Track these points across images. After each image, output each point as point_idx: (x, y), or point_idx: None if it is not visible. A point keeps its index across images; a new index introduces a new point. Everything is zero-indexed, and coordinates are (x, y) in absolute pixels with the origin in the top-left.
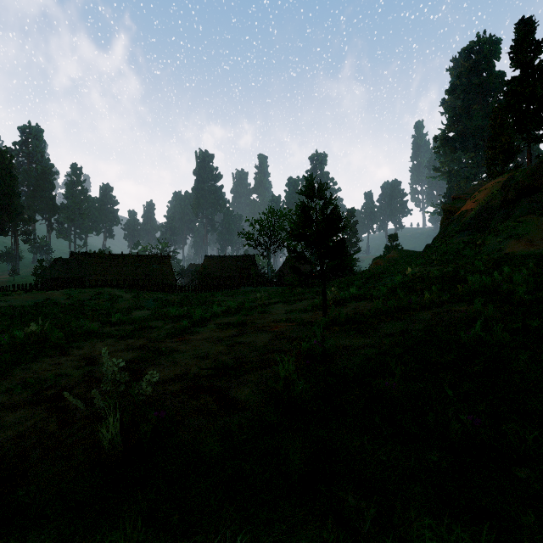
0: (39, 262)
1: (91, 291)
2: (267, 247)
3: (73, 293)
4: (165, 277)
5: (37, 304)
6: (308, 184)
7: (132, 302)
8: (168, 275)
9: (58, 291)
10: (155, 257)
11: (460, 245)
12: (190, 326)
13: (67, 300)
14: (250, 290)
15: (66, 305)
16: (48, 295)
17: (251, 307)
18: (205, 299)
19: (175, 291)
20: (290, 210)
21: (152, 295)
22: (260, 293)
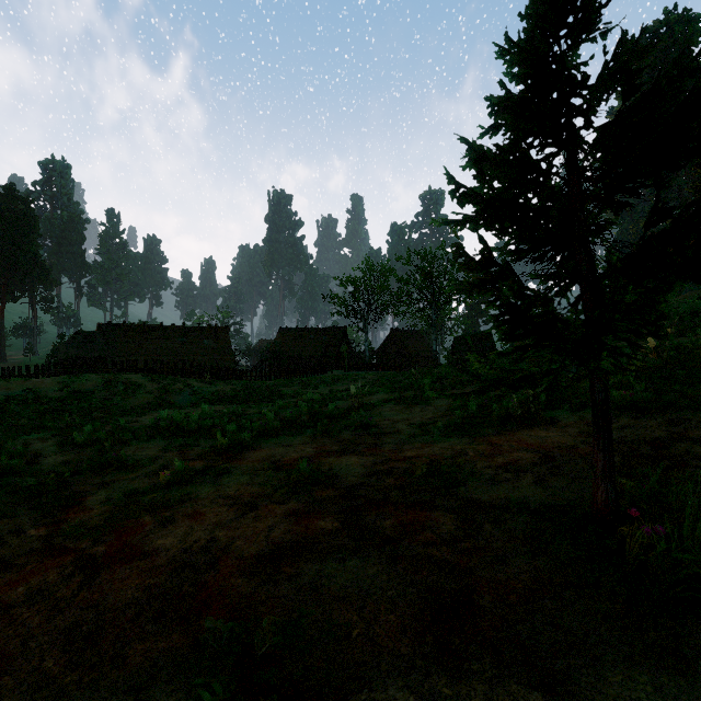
0: (59, 337)
1: (100, 378)
2: (364, 315)
3: (72, 382)
4: (221, 357)
5: (8, 398)
6: (543, 4)
7: (157, 396)
8: (225, 354)
9: (51, 378)
10: (208, 329)
11: (694, 303)
12: (191, 472)
13: (58, 393)
14: (340, 377)
15: (51, 401)
16: (33, 384)
17: (339, 412)
18: (273, 389)
19: (231, 377)
20: (399, 258)
21: (192, 384)
22: (355, 382)
